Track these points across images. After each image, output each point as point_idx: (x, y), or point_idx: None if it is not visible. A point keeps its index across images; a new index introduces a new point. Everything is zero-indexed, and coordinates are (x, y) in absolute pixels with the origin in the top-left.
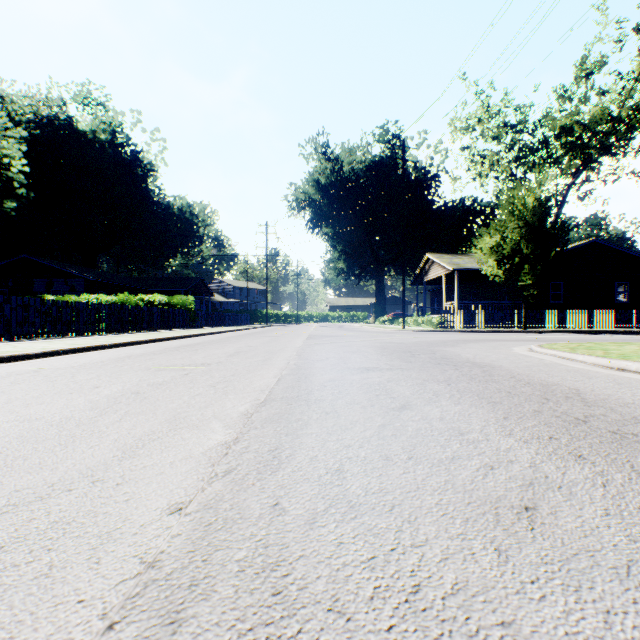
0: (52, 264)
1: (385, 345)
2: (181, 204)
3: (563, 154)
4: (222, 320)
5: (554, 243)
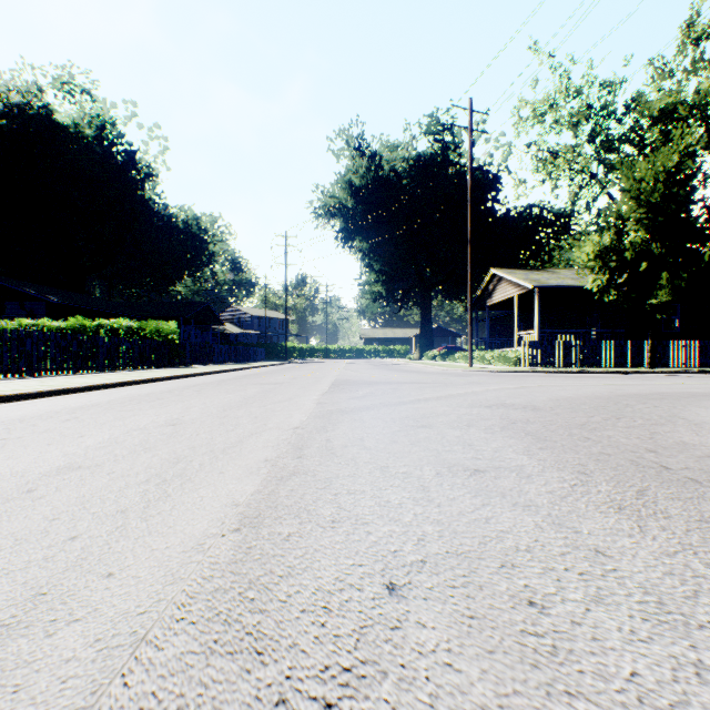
0: (3, 282)
1: (513, 418)
2: (186, 216)
3: (662, 144)
4: (224, 355)
5: (708, 238)
